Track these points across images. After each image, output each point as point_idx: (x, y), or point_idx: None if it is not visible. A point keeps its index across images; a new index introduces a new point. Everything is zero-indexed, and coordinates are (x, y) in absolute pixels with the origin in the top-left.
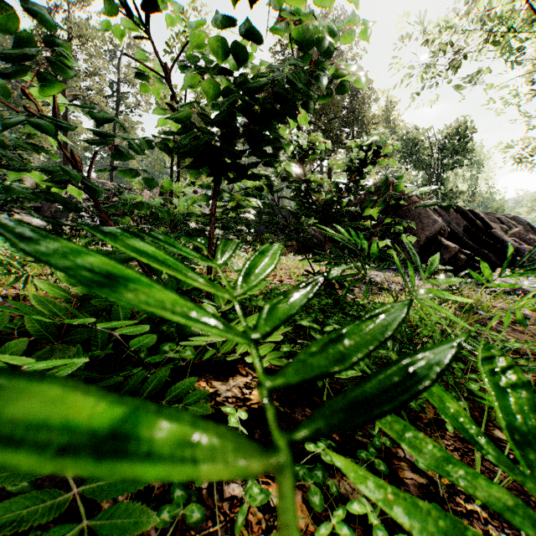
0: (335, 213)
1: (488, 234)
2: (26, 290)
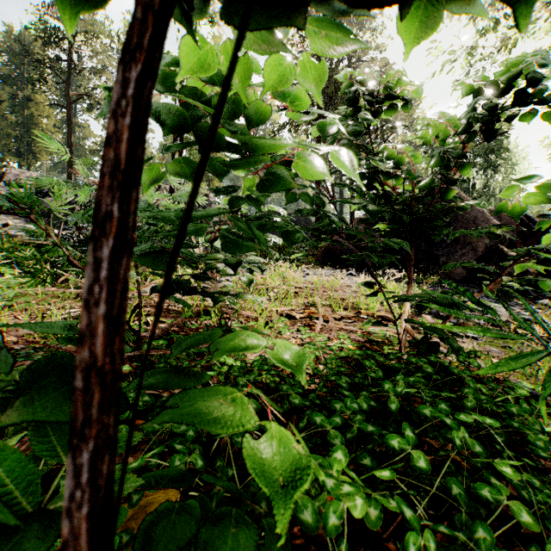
0: (434, 211)
1: None
2: None
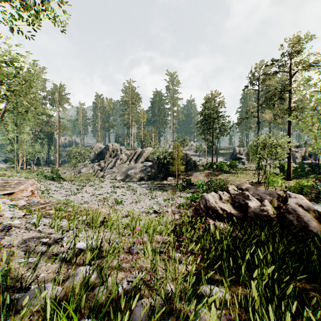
0: None
1: None
2: None
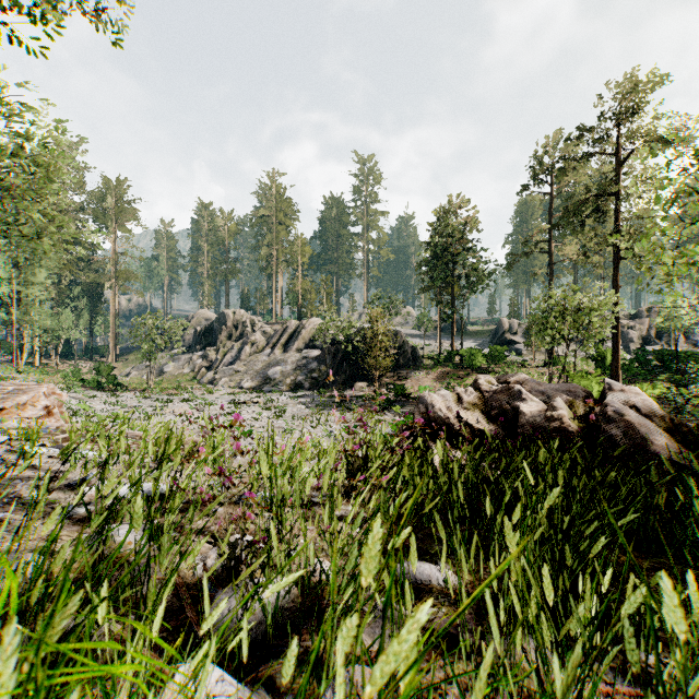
0: None
1: None
2: None
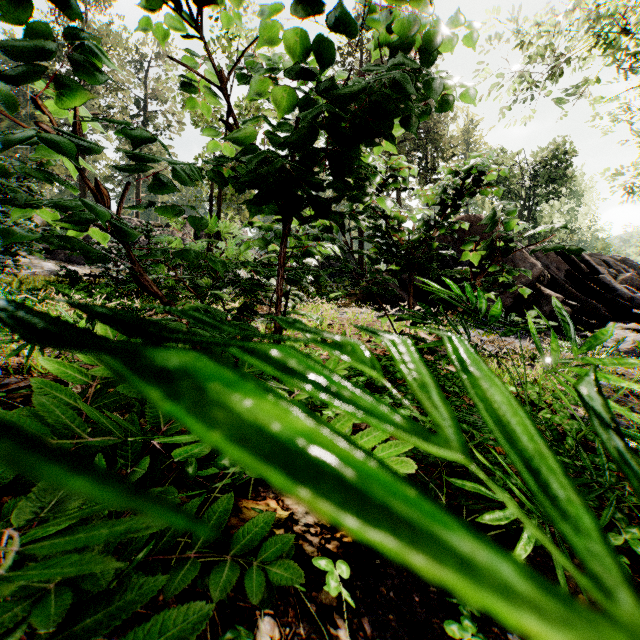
0: (423, 258)
1: (595, 280)
2: (31, 359)
